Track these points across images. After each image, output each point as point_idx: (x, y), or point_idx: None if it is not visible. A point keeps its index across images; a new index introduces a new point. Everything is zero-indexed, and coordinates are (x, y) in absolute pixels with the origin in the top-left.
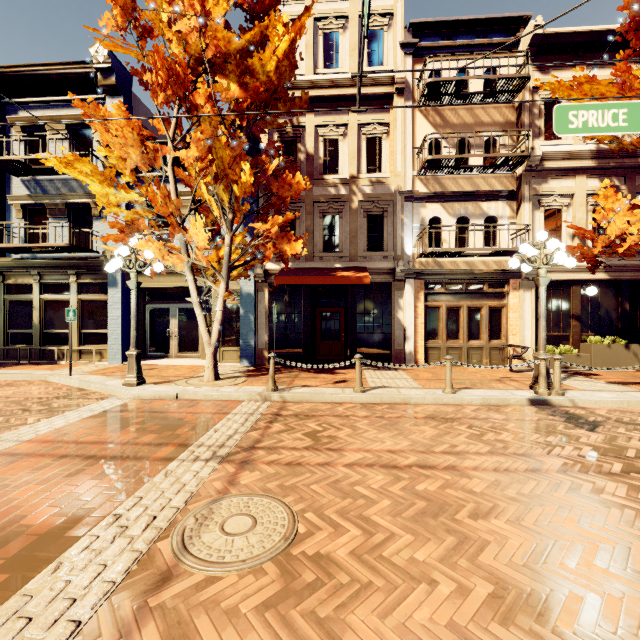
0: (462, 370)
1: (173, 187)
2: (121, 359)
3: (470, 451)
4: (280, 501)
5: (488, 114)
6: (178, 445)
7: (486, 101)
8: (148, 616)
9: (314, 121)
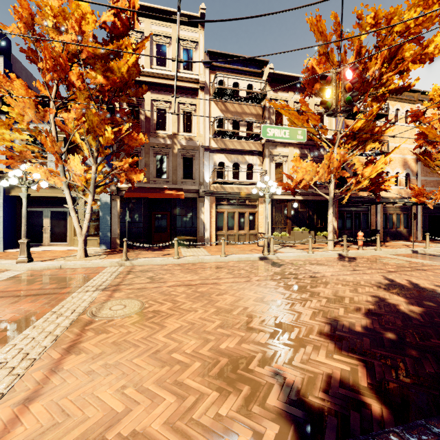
0: (235, 246)
1: (54, 132)
2: (2, 248)
3: (225, 277)
4: (136, 299)
5: (249, 108)
6: (73, 287)
7: (248, 101)
8: (87, 331)
9: (150, 96)
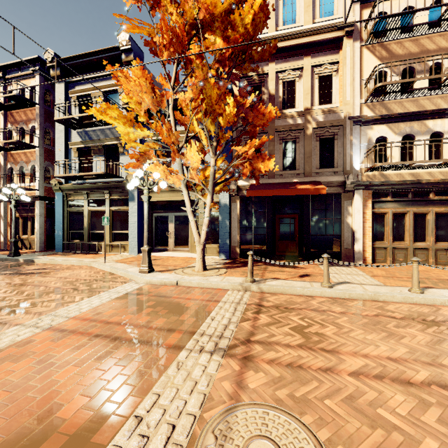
0: (411, 268)
1: (173, 124)
2: (137, 251)
3: None
4: (299, 421)
5: (434, 42)
6: (184, 332)
7: (432, 30)
8: None
9: (275, 68)
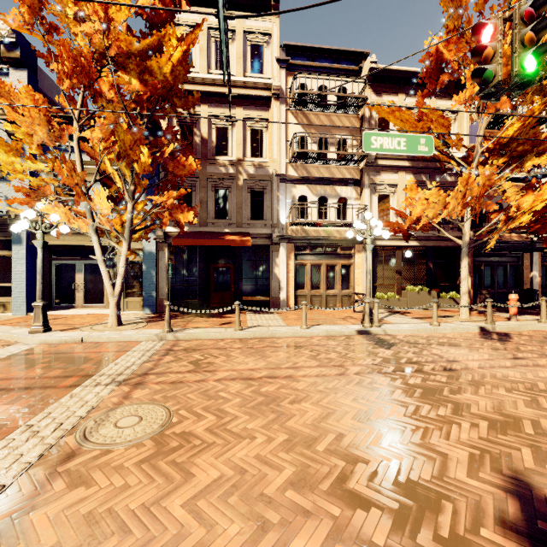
0: (321, 312)
1: (79, 160)
2: (26, 310)
3: (305, 366)
4: (162, 405)
5: (341, 121)
6: (82, 376)
7: (339, 111)
8: (57, 477)
9: (208, 111)
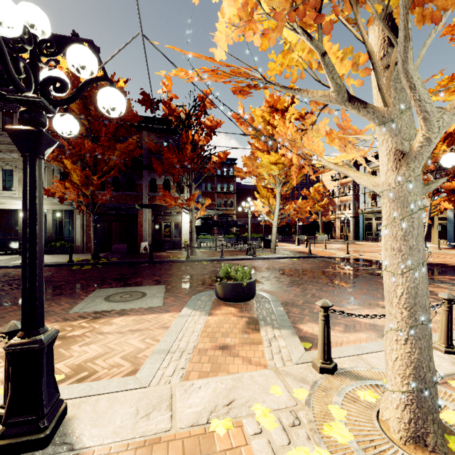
0: None
1: None
2: None
3: None
4: None
5: None
6: None
7: None
8: None
9: None
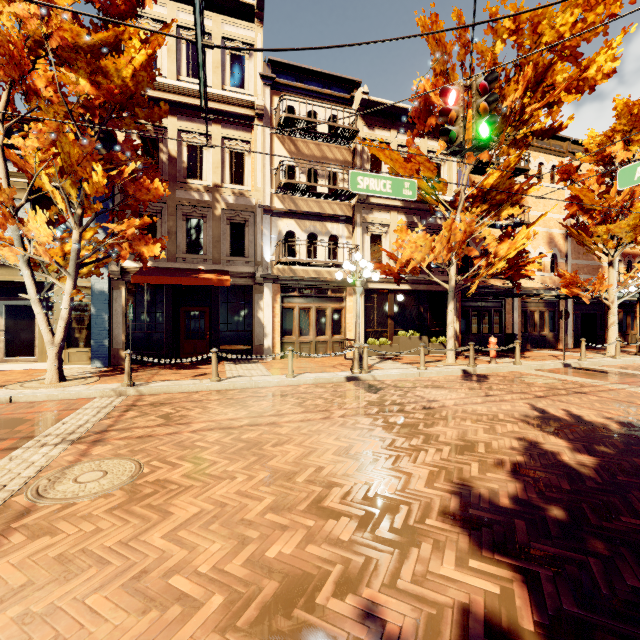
0: (310, 360)
1: (3, 172)
2: None
3: (290, 413)
4: (130, 459)
5: (332, 152)
6: (20, 438)
7: (330, 141)
8: (13, 532)
9: (177, 125)
